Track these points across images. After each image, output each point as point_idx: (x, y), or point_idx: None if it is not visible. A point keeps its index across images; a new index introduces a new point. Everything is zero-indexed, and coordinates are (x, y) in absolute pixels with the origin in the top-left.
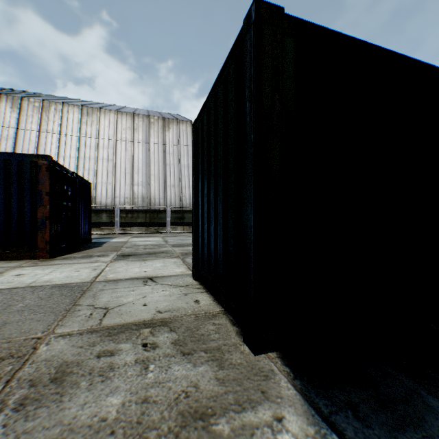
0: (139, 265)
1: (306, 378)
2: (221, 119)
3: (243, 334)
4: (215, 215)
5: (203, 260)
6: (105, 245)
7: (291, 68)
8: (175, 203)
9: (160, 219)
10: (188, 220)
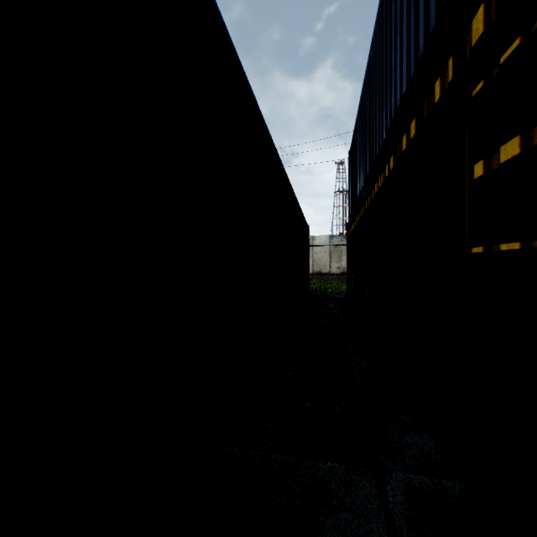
0: None
1: None
2: None
3: None
4: None
5: None
6: None
7: None
8: None
9: None
10: None
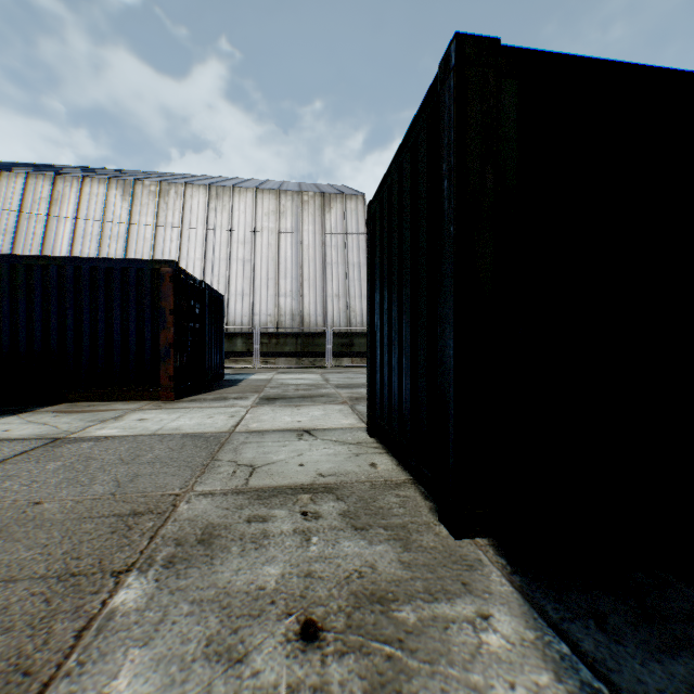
0: (290, 413)
1: (530, 575)
2: (408, 202)
3: (440, 510)
4: (399, 340)
5: (382, 406)
6: (243, 384)
7: (513, 124)
8: (340, 322)
9: (318, 347)
10: (359, 348)
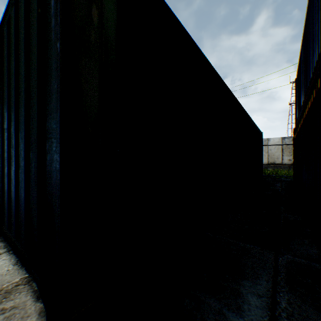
0: None
1: None
2: (22, 30)
3: (47, 318)
4: (16, 154)
5: (4, 211)
6: None
7: None
8: None
9: None
10: None
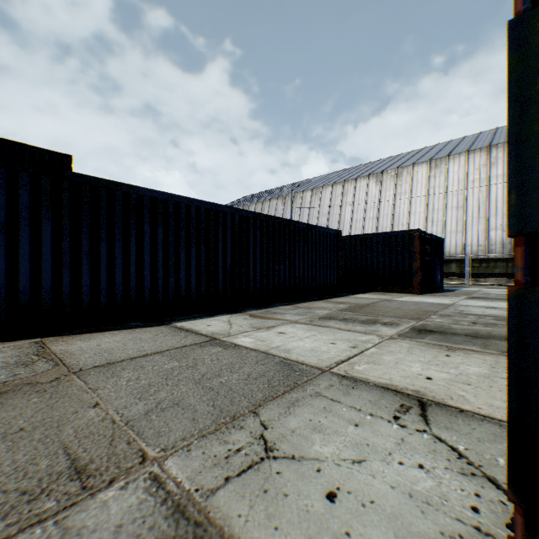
0: (485, 303)
1: None
2: None
3: None
4: None
5: None
6: (456, 291)
7: None
8: None
9: None
10: None
